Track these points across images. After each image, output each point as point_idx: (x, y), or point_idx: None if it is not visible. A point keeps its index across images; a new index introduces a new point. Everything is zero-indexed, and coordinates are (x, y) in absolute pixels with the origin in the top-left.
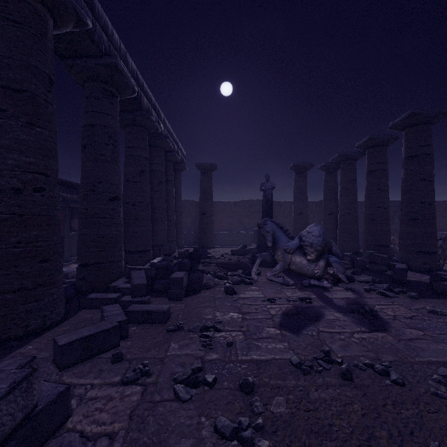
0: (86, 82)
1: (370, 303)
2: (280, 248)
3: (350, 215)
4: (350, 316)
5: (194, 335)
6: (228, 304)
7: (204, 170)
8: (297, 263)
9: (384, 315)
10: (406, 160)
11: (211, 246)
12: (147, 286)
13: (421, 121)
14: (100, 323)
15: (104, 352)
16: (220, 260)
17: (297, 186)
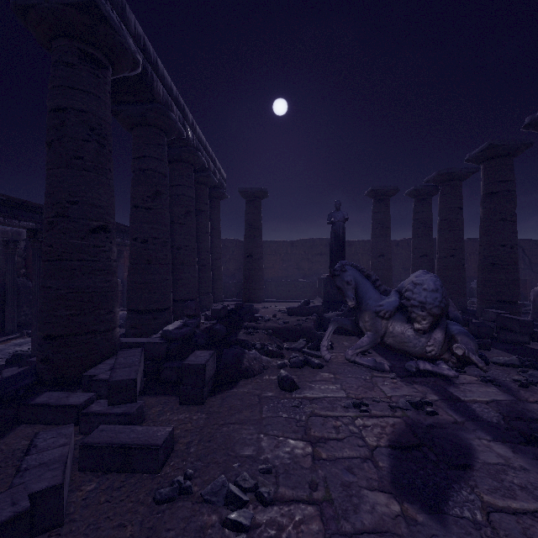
0: (54, 39)
1: None
2: (368, 309)
3: (455, 257)
4: (528, 455)
5: (211, 517)
6: (285, 414)
7: (251, 198)
8: (397, 334)
9: None
10: None
11: (260, 299)
12: (152, 372)
13: None
14: None
15: None
16: (271, 324)
17: (377, 219)
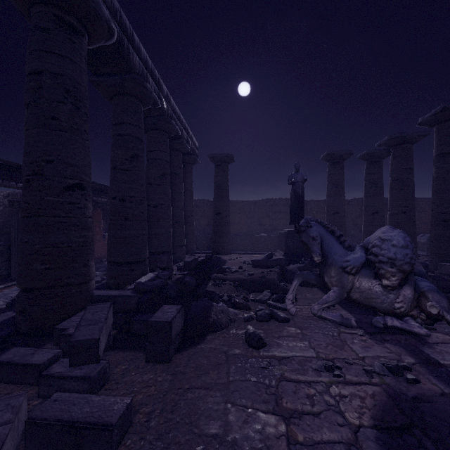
0: (31, 7)
1: None
2: (334, 264)
3: (406, 214)
4: None
5: None
6: (253, 378)
7: (219, 163)
8: (364, 290)
9: None
10: None
11: (228, 251)
12: (123, 324)
13: None
14: None
15: None
16: (237, 276)
17: (332, 180)
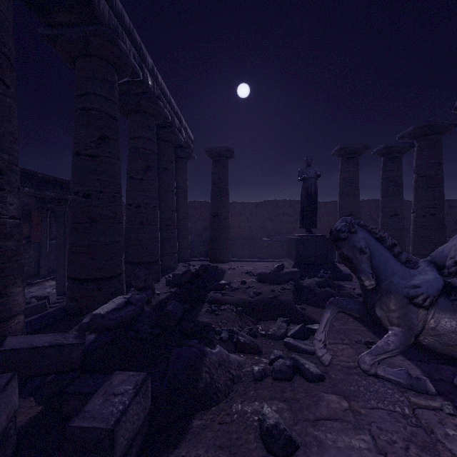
0: None
1: None
2: (394, 291)
3: (435, 216)
4: None
5: None
6: None
7: (218, 157)
8: (444, 333)
9: None
10: None
11: (227, 259)
12: (55, 394)
13: None
14: None
15: None
16: (240, 295)
17: (345, 178)
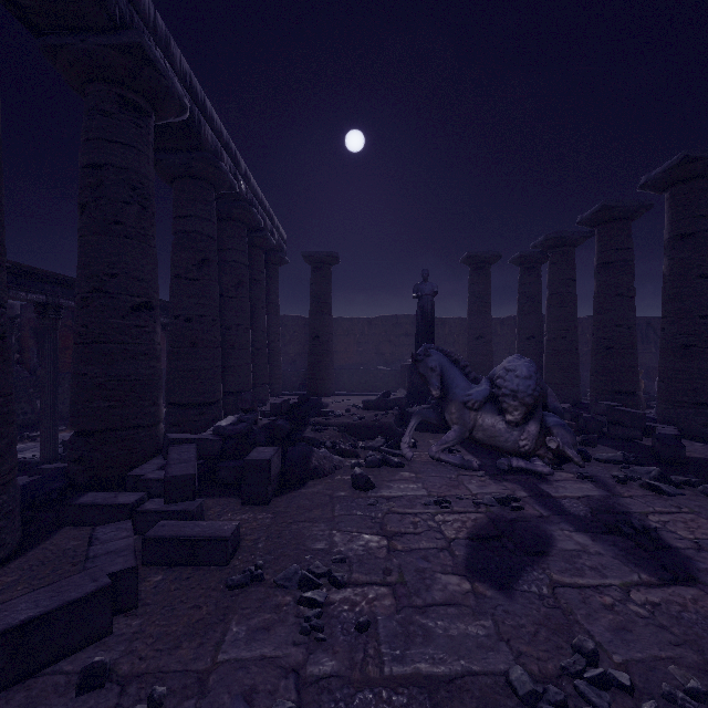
0: (88, 83)
1: (636, 509)
2: (455, 399)
3: (566, 340)
4: (607, 543)
5: (285, 598)
6: (359, 512)
7: (318, 264)
8: (487, 428)
9: (674, 539)
10: (672, 243)
11: (330, 392)
12: (205, 473)
13: (701, 173)
14: (70, 579)
15: (70, 654)
16: (344, 420)
17: (475, 292)
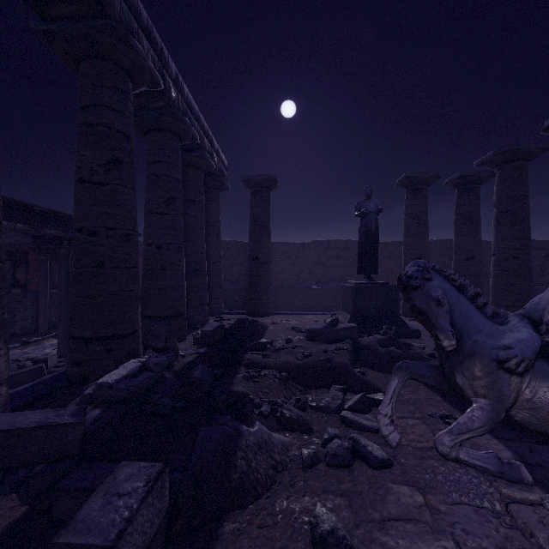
0: None
1: None
2: (479, 353)
3: (519, 260)
4: None
5: None
6: None
7: (257, 188)
8: (542, 406)
9: None
10: None
11: (269, 311)
12: (44, 490)
13: None
14: None
15: None
16: (285, 357)
17: (412, 213)
